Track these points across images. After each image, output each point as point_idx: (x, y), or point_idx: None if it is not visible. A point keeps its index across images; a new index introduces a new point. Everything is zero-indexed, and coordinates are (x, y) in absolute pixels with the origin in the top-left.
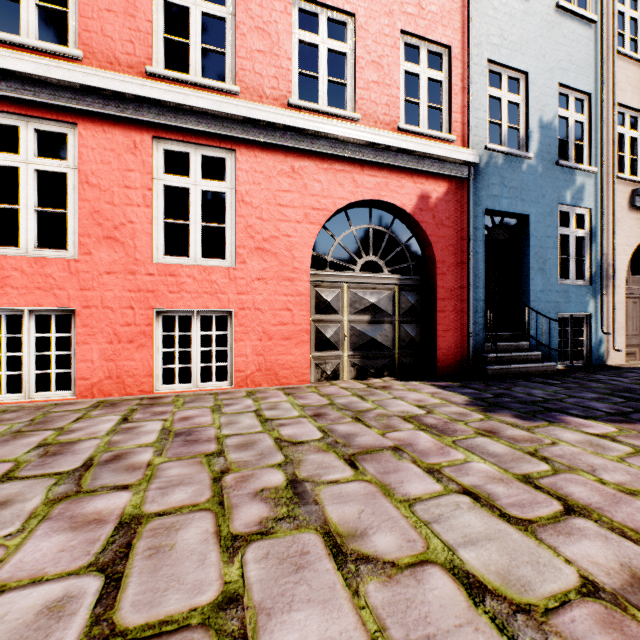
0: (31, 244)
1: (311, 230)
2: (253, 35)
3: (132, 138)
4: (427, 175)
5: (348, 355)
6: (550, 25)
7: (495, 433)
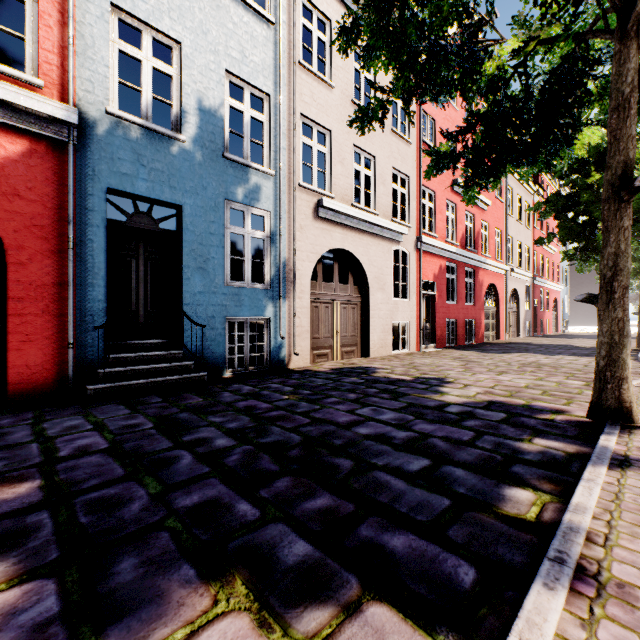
0: None
1: None
2: None
3: None
4: None
5: None
6: (215, 3)
7: None
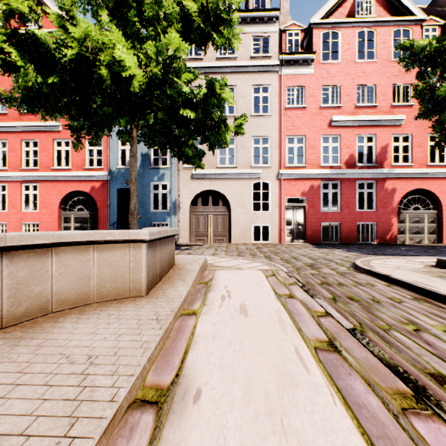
0: (0, 209)
1: (58, 201)
2: (43, 153)
3: (17, 184)
4: (95, 180)
5: None
6: None
7: None
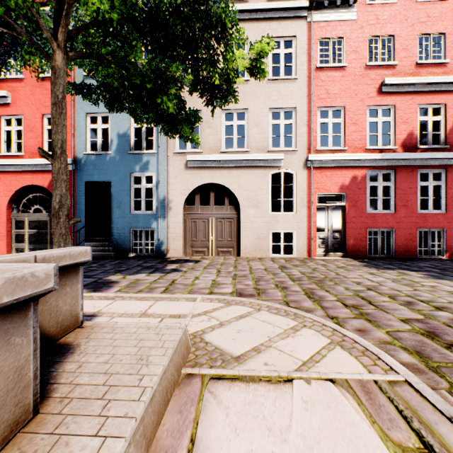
0: None
1: (7, 199)
2: None
3: None
4: None
5: (28, 245)
6: None
7: None
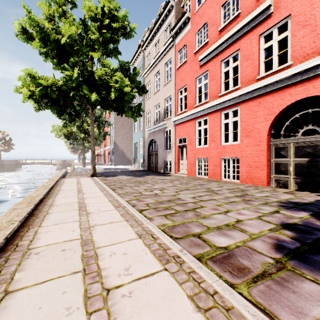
0: (202, 144)
1: (267, 124)
2: (245, 63)
3: (216, 114)
4: None
5: (293, 178)
6: None
7: (248, 200)
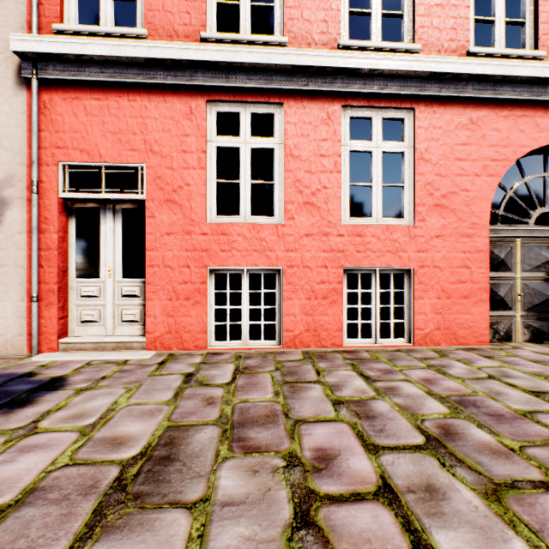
0: (248, 212)
1: (489, 183)
2: None
3: (325, 110)
4: None
5: (521, 315)
6: None
7: None
